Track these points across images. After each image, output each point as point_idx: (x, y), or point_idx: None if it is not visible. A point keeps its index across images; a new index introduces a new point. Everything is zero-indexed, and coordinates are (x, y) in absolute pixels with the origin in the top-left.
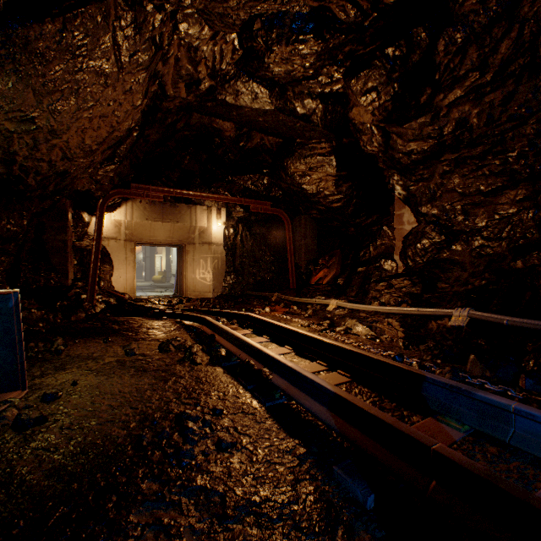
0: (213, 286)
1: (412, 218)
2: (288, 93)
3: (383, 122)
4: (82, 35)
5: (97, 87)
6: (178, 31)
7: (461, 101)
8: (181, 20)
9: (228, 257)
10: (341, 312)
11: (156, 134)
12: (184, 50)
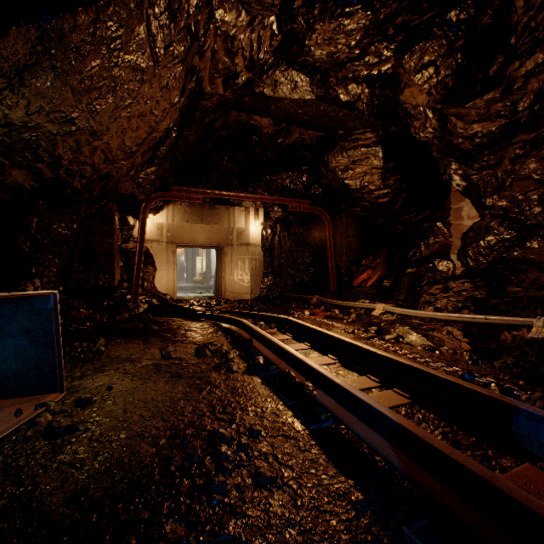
0: (251, 287)
1: (474, 212)
2: (330, 79)
3: (440, 102)
4: (116, 25)
5: (134, 84)
6: (214, 19)
7: (543, 67)
8: (217, 6)
9: (266, 258)
10: (389, 317)
11: (195, 135)
12: (221, 40)
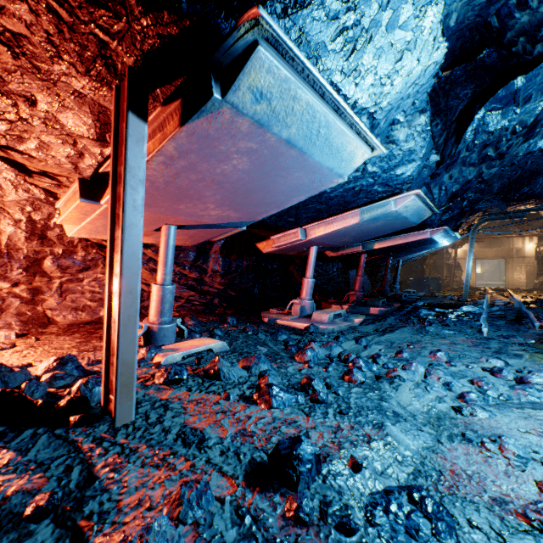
0: (525, 282)
1: None
2: None
3: None
4: None
5: None
6: None
7: None
8: None
9: (538, 265)
10: None
11: None
12: None
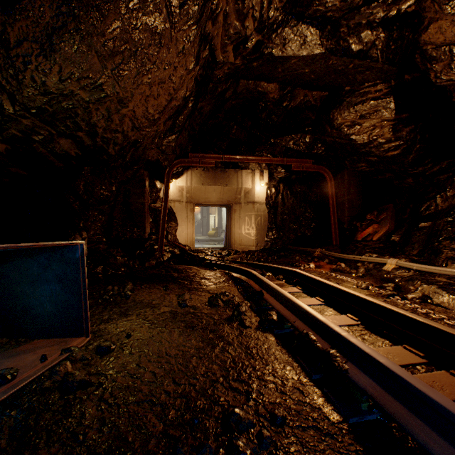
0: (256, 240)
1: None
2: (341, 29)
3: None
4: None
5: (153, 48)
6: None
7: None
8: None
9: (270, 214)
10: (404, 273)
11: (208, 106)
12: (232, 2)
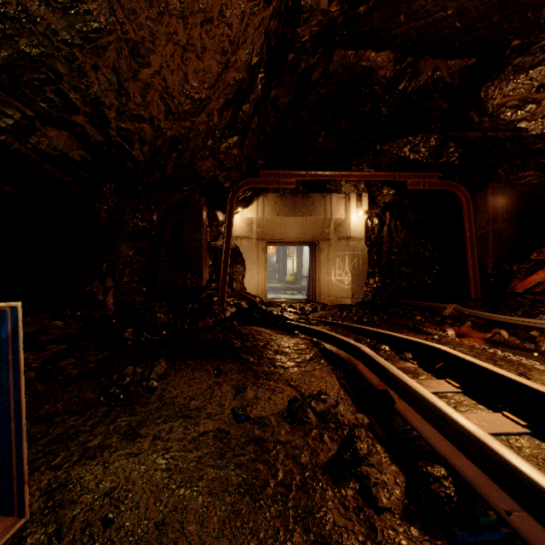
0: (351, 290)
1: None
2: None
3: None
4: None
5: None
6: None
7: None
8: None
9: (371, 254)
10: None
11: (286, 96)
12: None
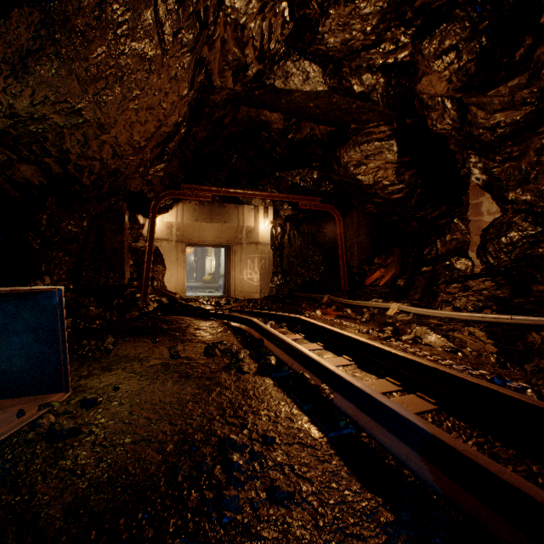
0: (260, 286)
1: (494, 207)
2: (344, 69)
3: (461, 90)
4: (122, 8)
5: (141, 74)
6: (224, 6)
7: None
8: None
9: (275, 257)
10: (405, 317)
11: (204, 132)
12: (230, 29)
